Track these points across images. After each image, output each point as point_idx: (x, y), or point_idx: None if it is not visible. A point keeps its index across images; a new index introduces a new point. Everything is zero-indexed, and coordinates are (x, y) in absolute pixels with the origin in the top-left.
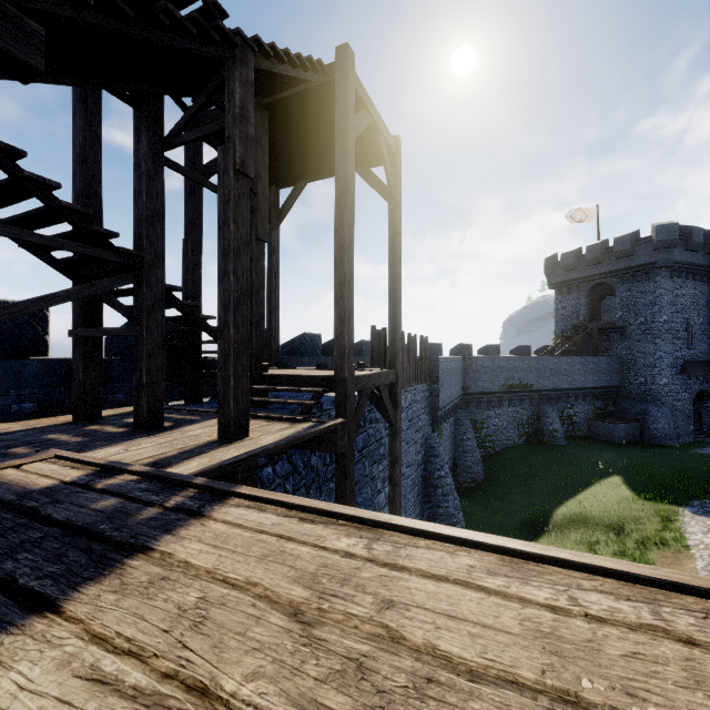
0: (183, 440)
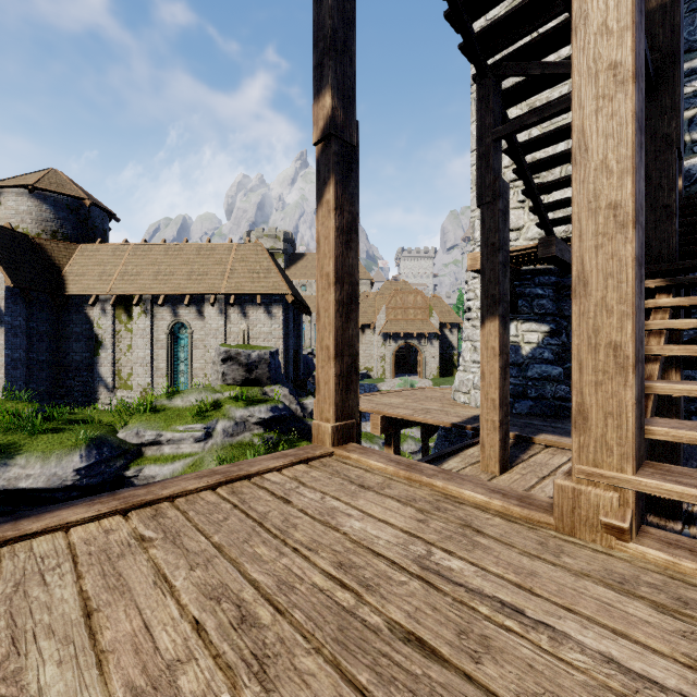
0: (543, 470)
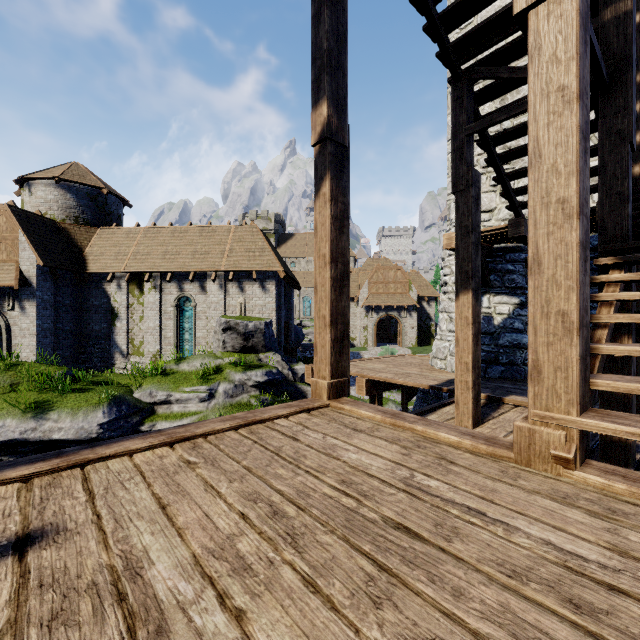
0: (511, 425)
